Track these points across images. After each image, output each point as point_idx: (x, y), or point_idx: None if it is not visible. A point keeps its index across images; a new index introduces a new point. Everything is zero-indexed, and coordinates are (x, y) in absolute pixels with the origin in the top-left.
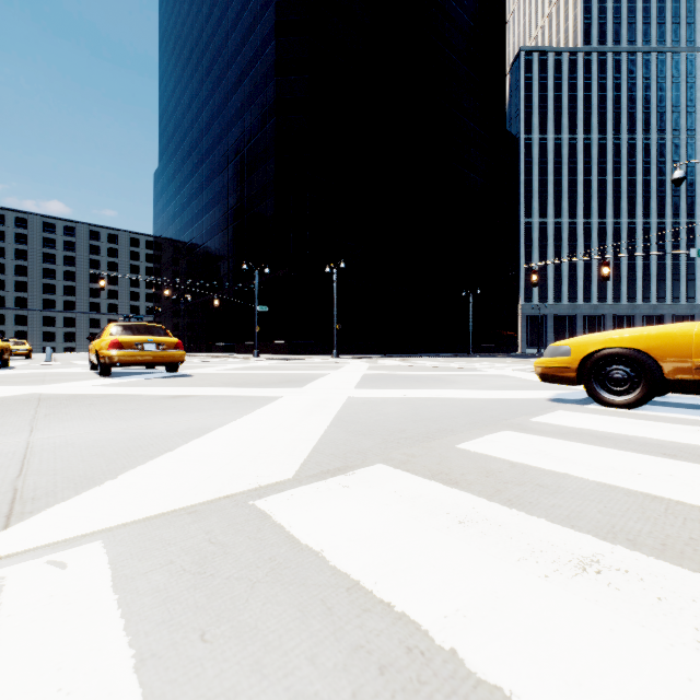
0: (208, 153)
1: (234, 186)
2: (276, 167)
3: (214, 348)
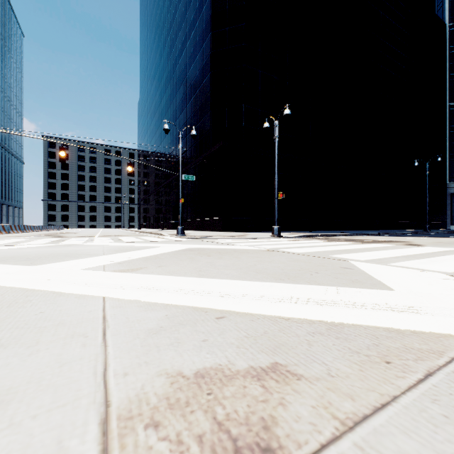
0: (164, 67)
1: (180, 83)
2: (211, 44)
3: (168, 225)
